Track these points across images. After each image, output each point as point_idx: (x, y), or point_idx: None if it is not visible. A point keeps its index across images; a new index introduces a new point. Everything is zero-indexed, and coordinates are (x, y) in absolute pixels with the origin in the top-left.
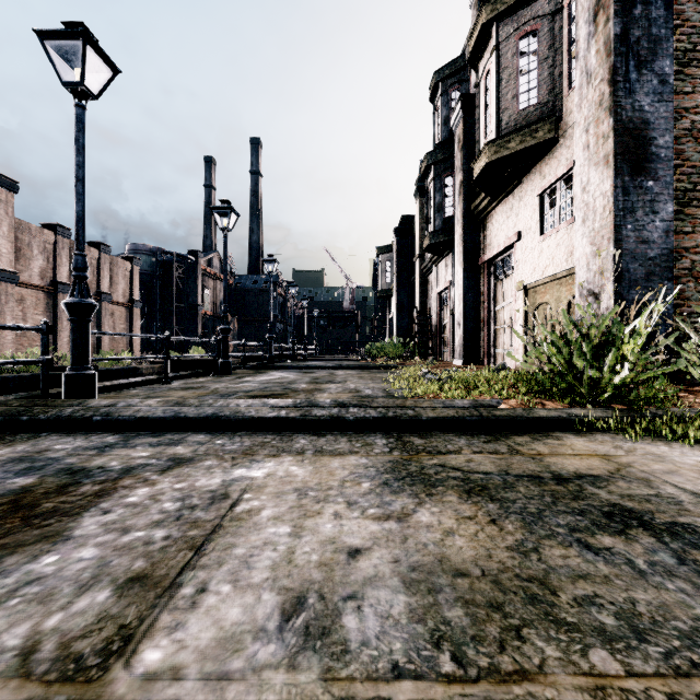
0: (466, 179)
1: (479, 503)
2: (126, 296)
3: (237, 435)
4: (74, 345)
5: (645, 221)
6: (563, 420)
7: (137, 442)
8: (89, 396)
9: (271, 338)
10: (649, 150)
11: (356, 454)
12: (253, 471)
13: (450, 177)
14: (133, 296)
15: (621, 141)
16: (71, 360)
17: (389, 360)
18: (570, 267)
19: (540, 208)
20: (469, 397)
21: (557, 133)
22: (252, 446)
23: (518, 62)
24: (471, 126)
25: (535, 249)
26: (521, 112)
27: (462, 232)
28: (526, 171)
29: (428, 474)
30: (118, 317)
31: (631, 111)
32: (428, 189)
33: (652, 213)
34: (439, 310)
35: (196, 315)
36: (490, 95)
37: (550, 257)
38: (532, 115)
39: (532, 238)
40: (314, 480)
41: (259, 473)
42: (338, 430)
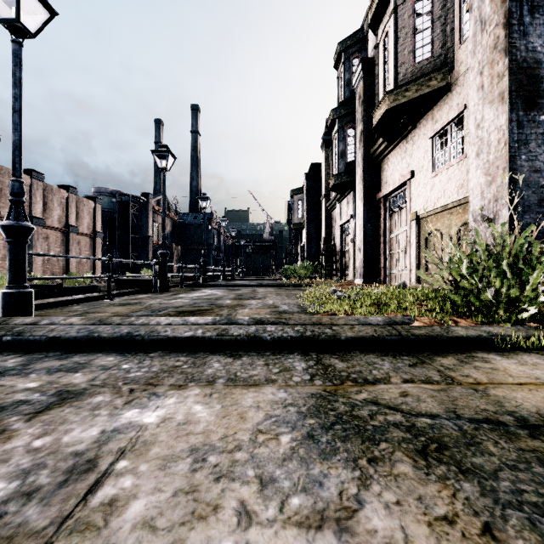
0: (366, 129)
1: (448, 480)
2: (90, 229)
3: (149, 357)
4: (11, 264)
5: (538, 152)
6: (484, 339)
7: (36, 367)
8: (24, 312)
9: (205, 261)
10: (541, 87)
11: (272, 384)
12: (146, 414)
13: (351, 129)
14: (96, 229)
15: (516, 79)
16: (7, 279)
17: (301, 279)
18: (461, 198)
19: (432, 148)
20: (379, 313)
21: (448, 82)
22: (159, 373)
23: (414, 22)
24: (370, 84)
25: (427, 184)
26: (416, 65)
27: (362, 173)
28: (419, 117)
29: (361, 417)
30: (84, 245)
31: (525, 51)
32: (333, 140)
33: (543, 145)
34: (341, 238)
35: (147, 244)
36: (389, 53)
37: (442, 190)
38: (426, 67)
39: (424, 175)
40: (219, 430)
41: (153, 416)
42: (255, 350)
